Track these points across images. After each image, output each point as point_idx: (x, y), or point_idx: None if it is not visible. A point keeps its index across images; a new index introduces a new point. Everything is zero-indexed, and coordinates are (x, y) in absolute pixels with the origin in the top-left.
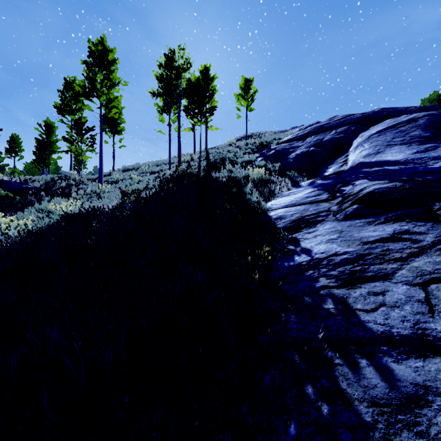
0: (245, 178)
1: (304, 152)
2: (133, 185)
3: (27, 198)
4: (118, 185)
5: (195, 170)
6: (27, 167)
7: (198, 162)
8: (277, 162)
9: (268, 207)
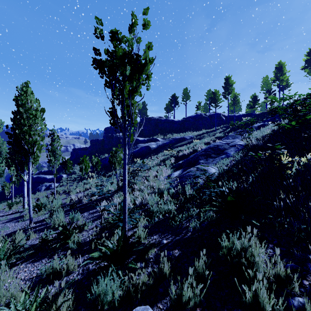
0: None
1: None
2: None
3: None
4: None
5: None
6: None
7: None
8: None
9: None
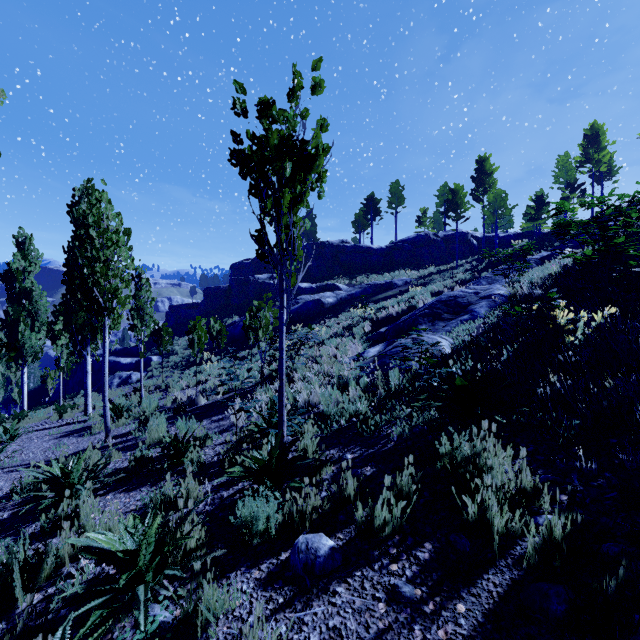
0: None
1: None
2: None
3: None
4: None
5: None
6: None
7: None
8: None
9: None
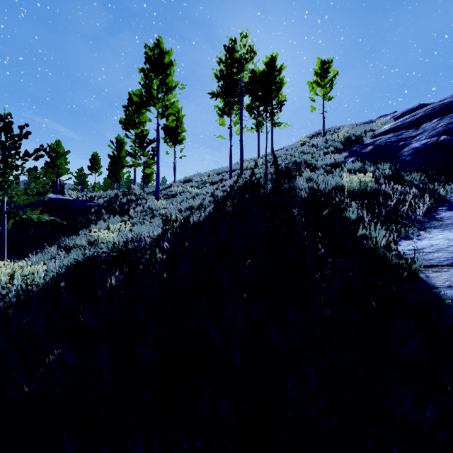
0: (336, 189)
1: (430, 144)
2: (188, 200)
3: (88, 217)
4: (175, 198)
5: (260, 180)
6: (106, 181)
7: (264, 169)
8: (381, 162)
9: (409, 256)
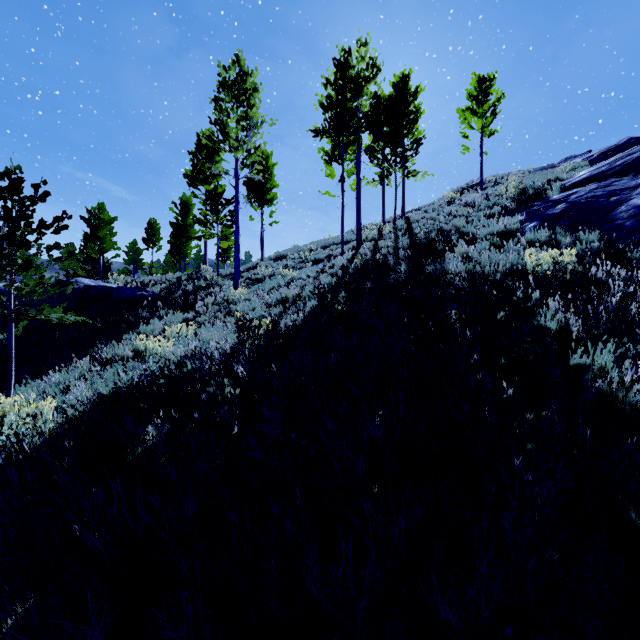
0: (512, 275)
1: None
2: (280, 288)
3: (138, 313)
4: (262, 285)
5: (388, 258)
6: (168, 259)
7: (393, 241)
8: (581, 229)
9: None
